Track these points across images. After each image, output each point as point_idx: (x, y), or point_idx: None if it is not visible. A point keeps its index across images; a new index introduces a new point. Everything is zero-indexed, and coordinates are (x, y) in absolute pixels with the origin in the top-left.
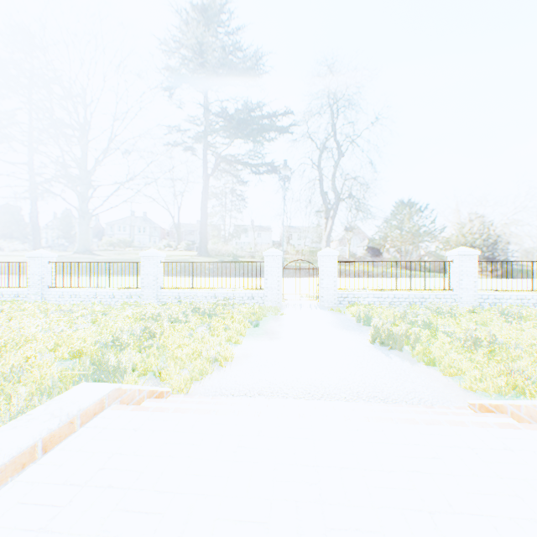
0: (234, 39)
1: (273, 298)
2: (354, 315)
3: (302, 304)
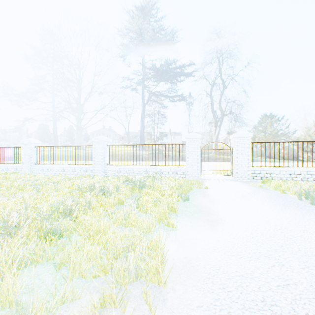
0: (160, 14)
1: (193, 173)
2: (295, 191)
3: (218, 179)
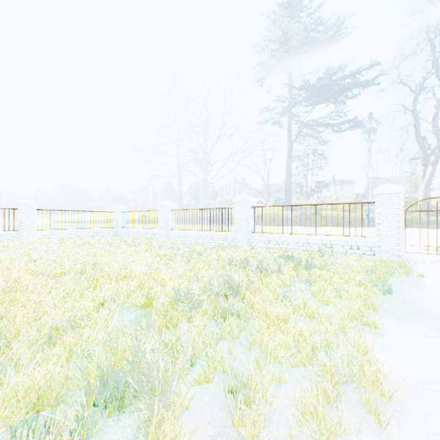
0: (318, 4)
1: (388, 249)
2: None
3: None
